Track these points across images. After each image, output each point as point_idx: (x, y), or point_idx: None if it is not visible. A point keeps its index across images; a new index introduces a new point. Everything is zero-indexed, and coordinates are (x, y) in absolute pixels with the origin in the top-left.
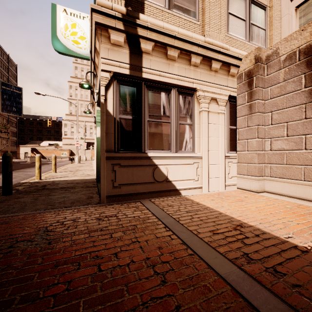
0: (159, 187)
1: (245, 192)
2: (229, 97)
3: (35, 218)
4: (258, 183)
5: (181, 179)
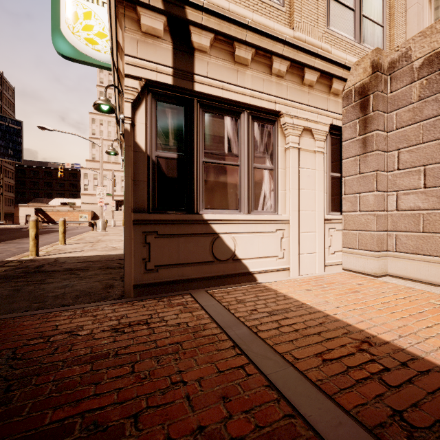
0: (222, 269)
1: (356, 276)
2: (331, 128)
3: (1, 329)
4: (377, 261)
5: (256, 256)
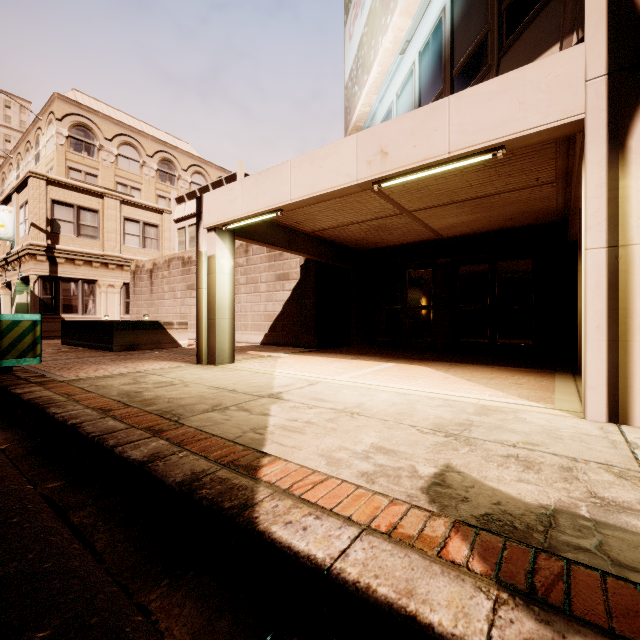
0: None
1: None
2: (126, 283)
3: None
4: None
5: None
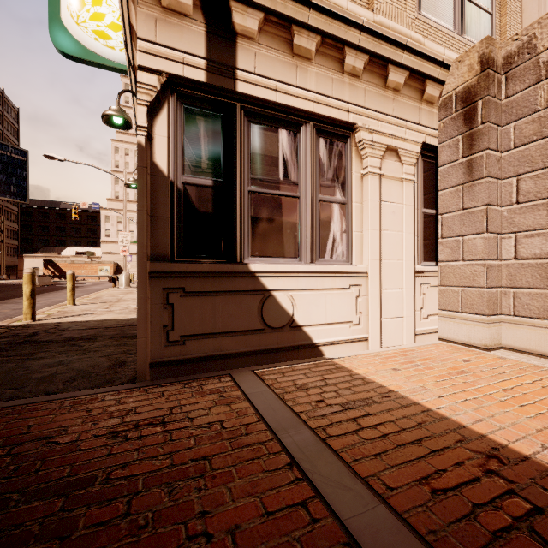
0: (275, 340)
1: (459, 348)
2: (423, 148)
3: None
4: (489, 329)
5: (322, 322)
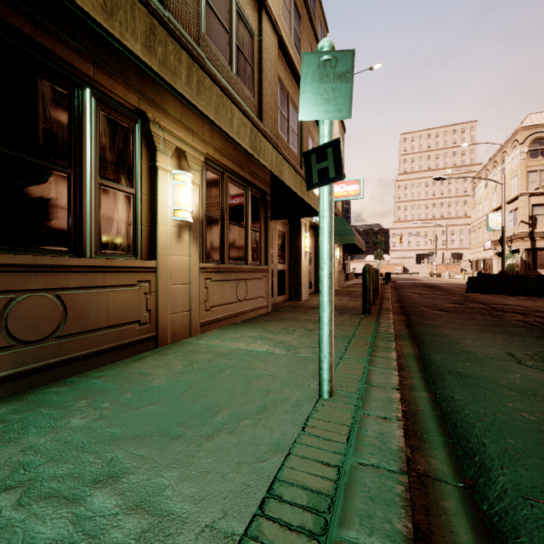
0: None
1: None
2: None
3: None
4: None
5: None
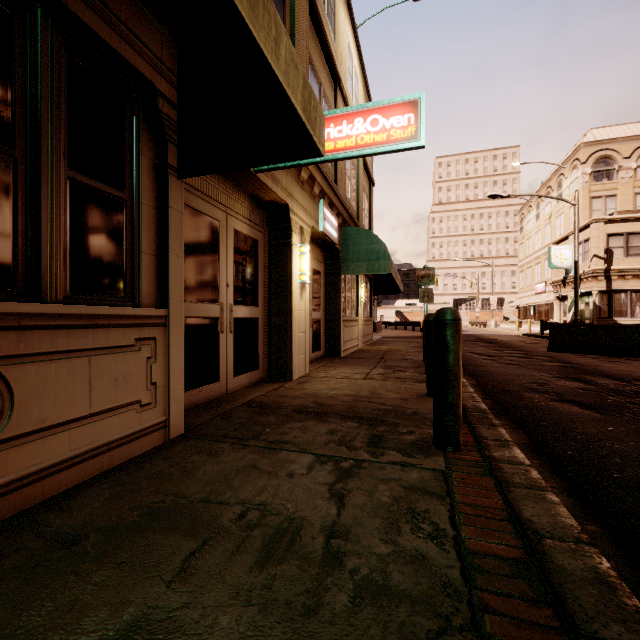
0: None
1: None
2: None
3: None
4: None
5: None
